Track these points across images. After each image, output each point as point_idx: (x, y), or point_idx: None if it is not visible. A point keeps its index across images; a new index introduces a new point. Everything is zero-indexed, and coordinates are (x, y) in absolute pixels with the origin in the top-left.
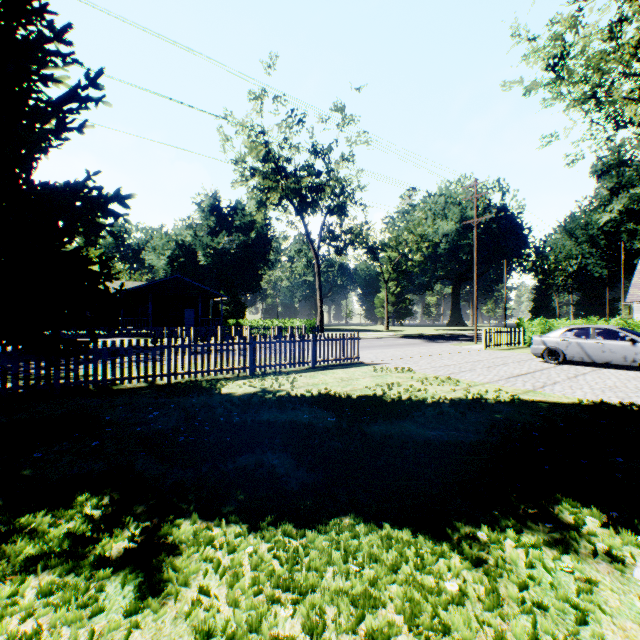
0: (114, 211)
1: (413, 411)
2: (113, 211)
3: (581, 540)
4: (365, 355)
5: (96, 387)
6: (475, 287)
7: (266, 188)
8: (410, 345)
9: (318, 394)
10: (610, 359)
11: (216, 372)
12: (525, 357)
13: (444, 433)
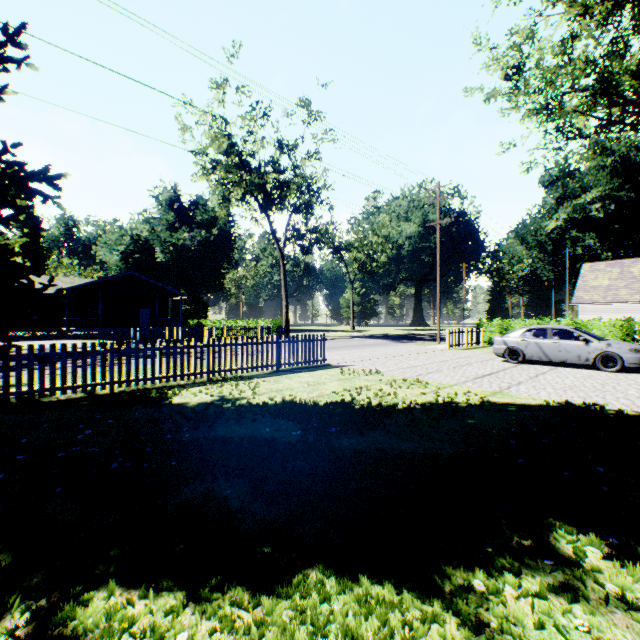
0: (41, 193)
1: (384, 419)
2: (40, 193)
3: (587, 580)
4: (332, 356)
5: (19, 400)
6: (438, 288)
7: (229, 182)
8: (376, 345)
9: (282, 402)
10: (566, 358)
11: (169, 378)
12: (487, 357)
13: (419, 444)
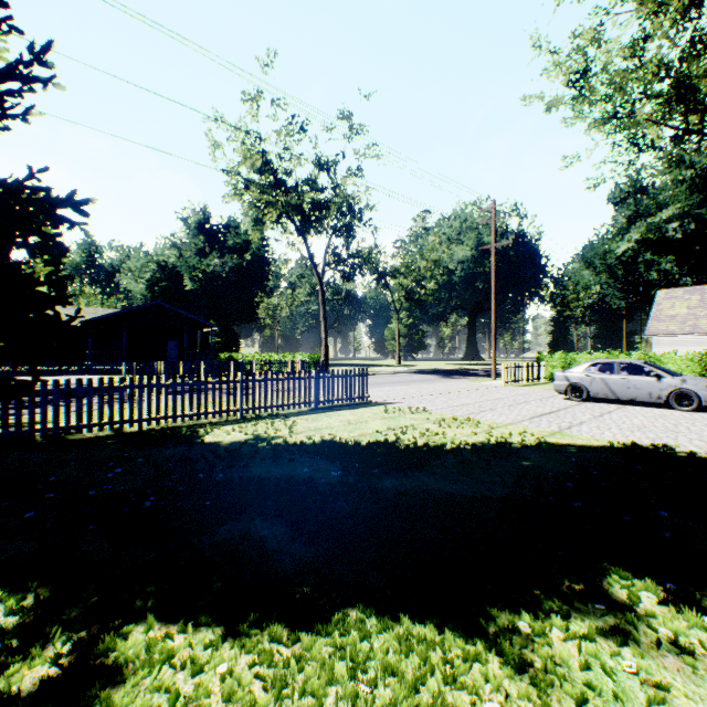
0: (68, 219)
1: (431, 460)
2: (66, 219)
3: (639, 624)
4: (375, 393)
5: (45, 437)
6: (493, 318)
7: (263, 203)
8: (424, 381)
9: (321, 441)
10: (635, 396)
11: (200, 416)
12: (547, 394)
13: (468, 486)
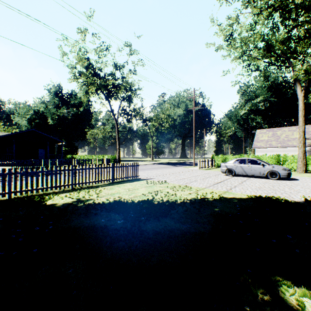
0: None
1: (171, 210)
2: None
3: None
4: (142, 174)
5: None
6: (194, 140)
7: (88, 83)
8: (164, 168)
9: (114, 201)
10: (254, 173)
11: (47, 189)
12: (217, 173)
13: (191, 225)
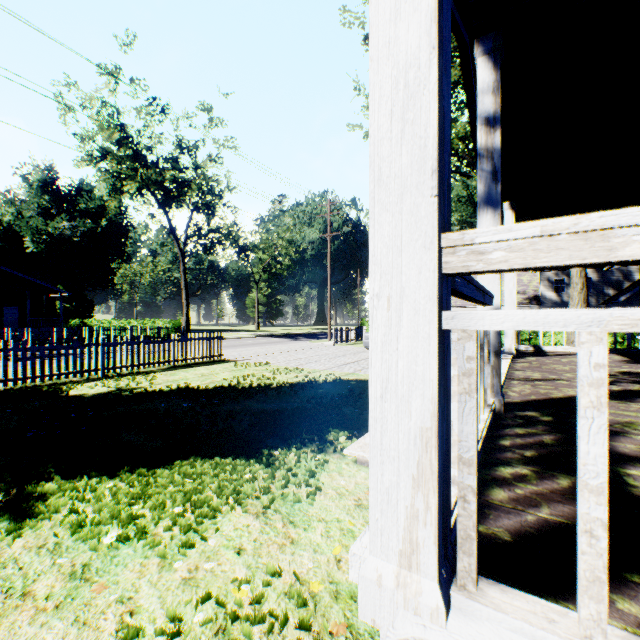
0: None
1: (259, 393)
2: None
3: (333, 447)
4: (230, 353)
5: None
6: (329, 292)
7: (122, 174)
8: (275, 343)
9: (177, 388)
10: None
11: (60, 376)
12: (361, 350)
13: (277, 405)
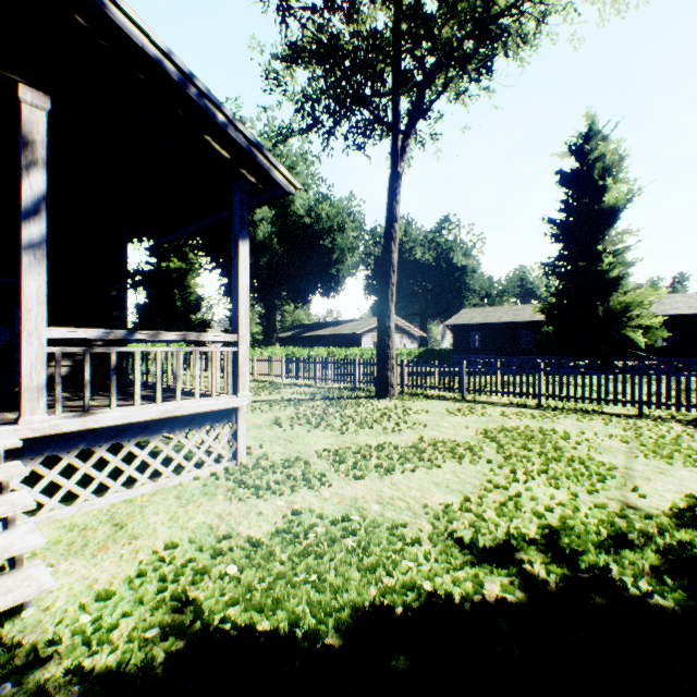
0: None
1: None
2: None
3: None
4: None
5: None
6: None
7: None
8: None
9: None
10: None
11: None
12: None
13: None
